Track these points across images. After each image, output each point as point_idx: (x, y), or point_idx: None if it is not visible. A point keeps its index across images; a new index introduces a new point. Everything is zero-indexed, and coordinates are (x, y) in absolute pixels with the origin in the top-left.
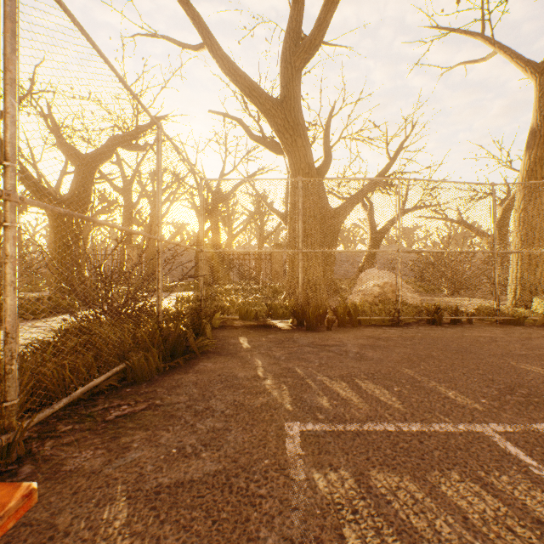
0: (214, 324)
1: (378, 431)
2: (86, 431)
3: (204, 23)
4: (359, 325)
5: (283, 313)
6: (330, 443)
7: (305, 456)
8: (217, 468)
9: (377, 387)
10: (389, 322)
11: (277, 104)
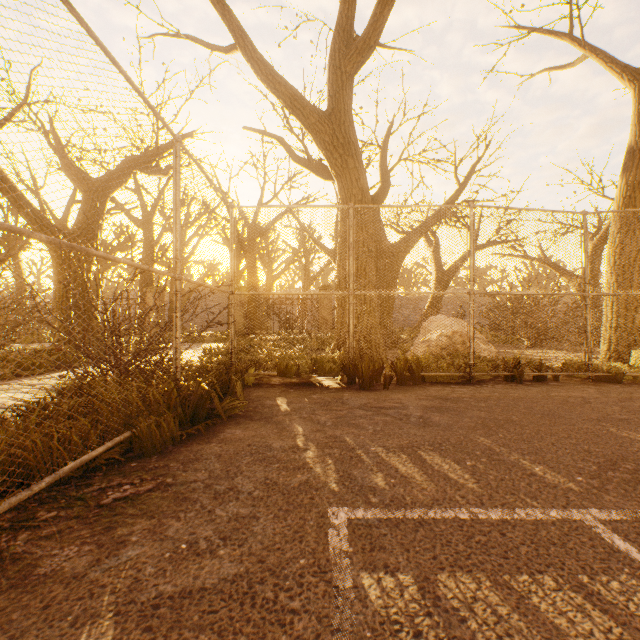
0: (247, 381)
1: (448, 519)
2: (73, 519)
3: (236, 19)
4: (423, 383)
5: (330, 368)
6: (385, 535)
7: (353, 554)
8: (237, 571)
9: (446, 460)
10: (459, 379)
11: (324, 118)
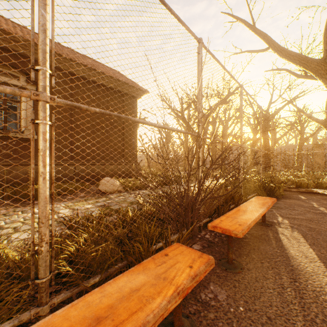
0: None
1: None
2: None
3: (269, 37)
4: None
5: (326, 186)
6: None
7: None
8: (305, 218)
9: None
10: None
11: (320, 62)
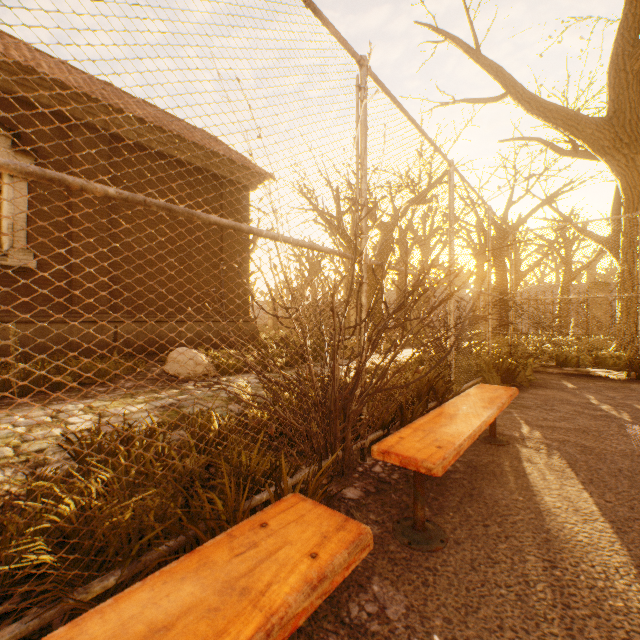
0: None
1: None
2: None
3: (507, 74)
4: None
5: (614, 363)
6: None
7: None
8: (574, 427)
9: None
10: None
11: (602, 124)
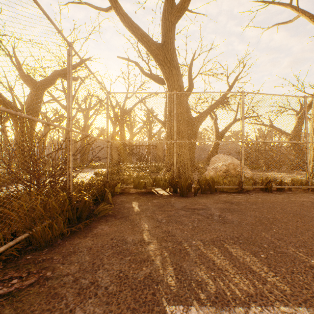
0: (116, 191)
1: None
2: None
3: None
4: (216, 192)
5: (163, 184)
6: None
7: None
8: None
9: (246, 253)
10: (236, 190)
11: (159, 47)
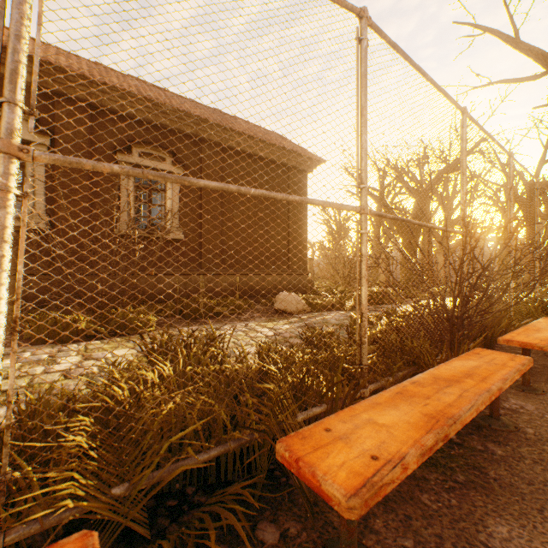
0: None
1: None
2: None
3: (547, 55)
4: None
5: None
6: None
7: None
8: None
9: None
10: None
11: None
